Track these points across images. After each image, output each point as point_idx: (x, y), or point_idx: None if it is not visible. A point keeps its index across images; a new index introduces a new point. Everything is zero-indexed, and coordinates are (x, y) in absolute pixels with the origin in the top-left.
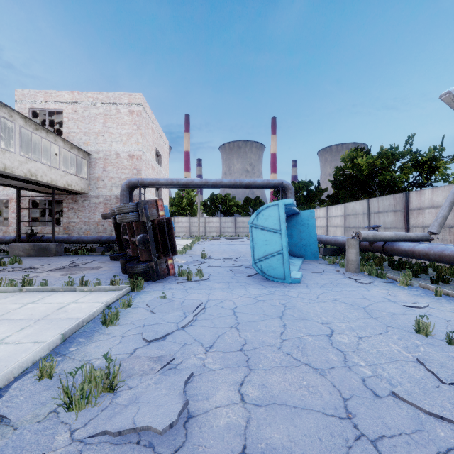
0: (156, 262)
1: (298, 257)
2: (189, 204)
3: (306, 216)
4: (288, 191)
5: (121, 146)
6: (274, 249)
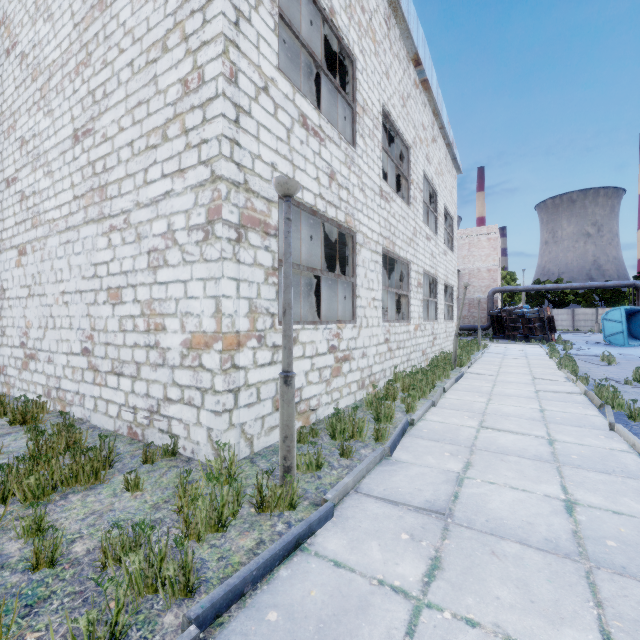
0: (548, 335)
1: None
2: (509, 295)
3: None
4: None
5: (481, 264)
6: (618, 330)
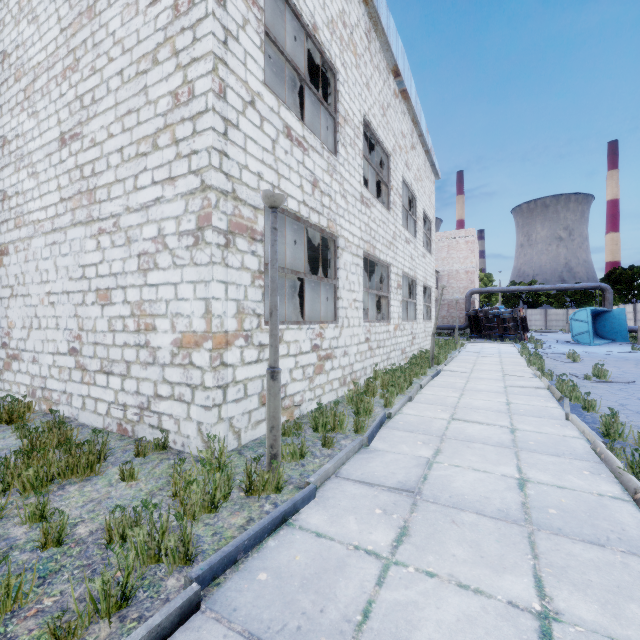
0: (521, 334)
1: (610, 340)
2: (487, 296)
3: (617, 312)
4: (605, 292)
5: (459, 266)
6: (584, 330)
